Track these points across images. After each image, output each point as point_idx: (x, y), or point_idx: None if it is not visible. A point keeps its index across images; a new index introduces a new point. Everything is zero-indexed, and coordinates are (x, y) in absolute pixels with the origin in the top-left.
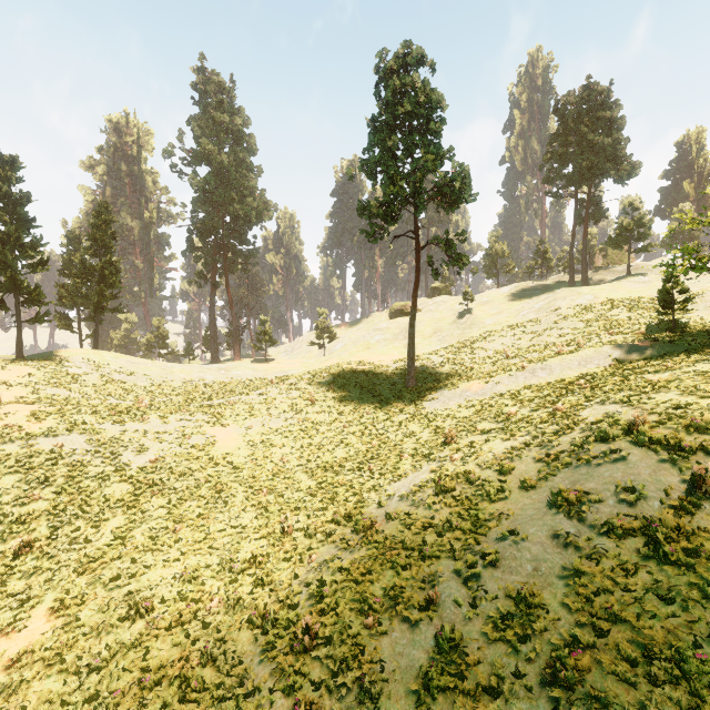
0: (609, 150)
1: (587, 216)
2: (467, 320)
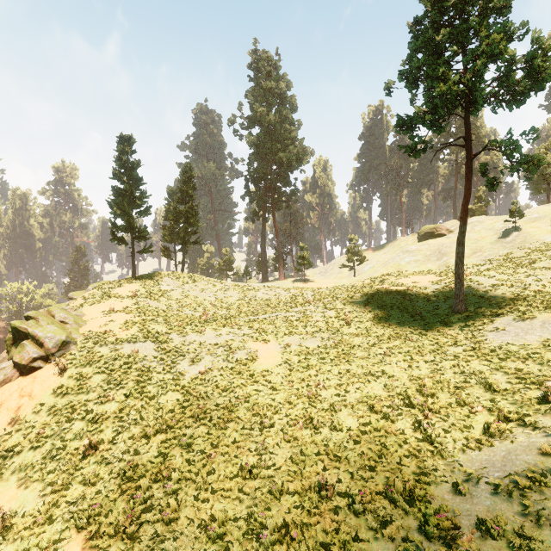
0: None
1: None
2: (516, 238)
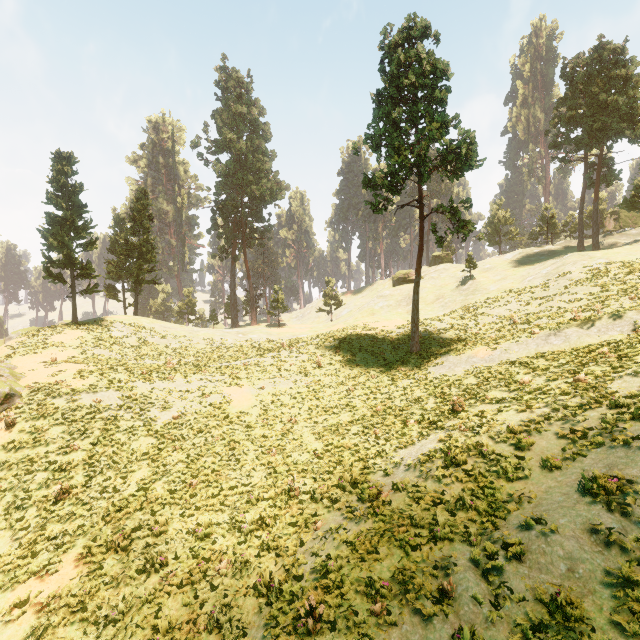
0: (624, 109)
1: (598, 179)
2: (470, 286)
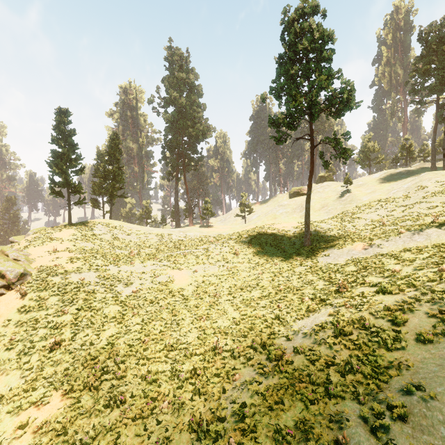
0: None
1: None
2: (347, 197)
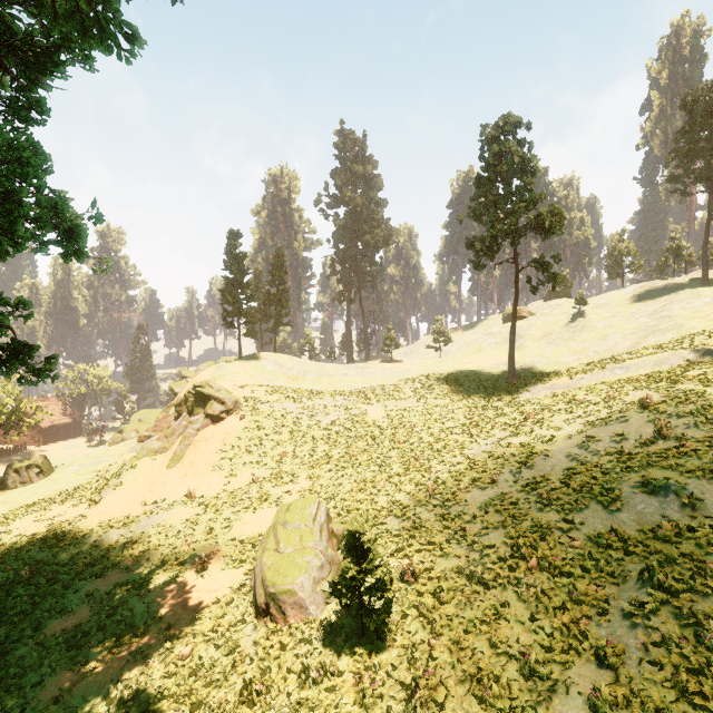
0: None
1: None
2: (578, 323)
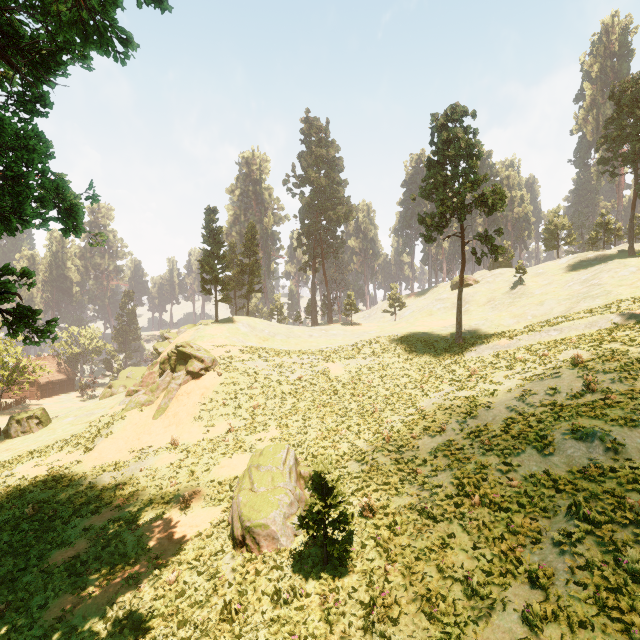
0: None
1: None
2: (518, 290)
